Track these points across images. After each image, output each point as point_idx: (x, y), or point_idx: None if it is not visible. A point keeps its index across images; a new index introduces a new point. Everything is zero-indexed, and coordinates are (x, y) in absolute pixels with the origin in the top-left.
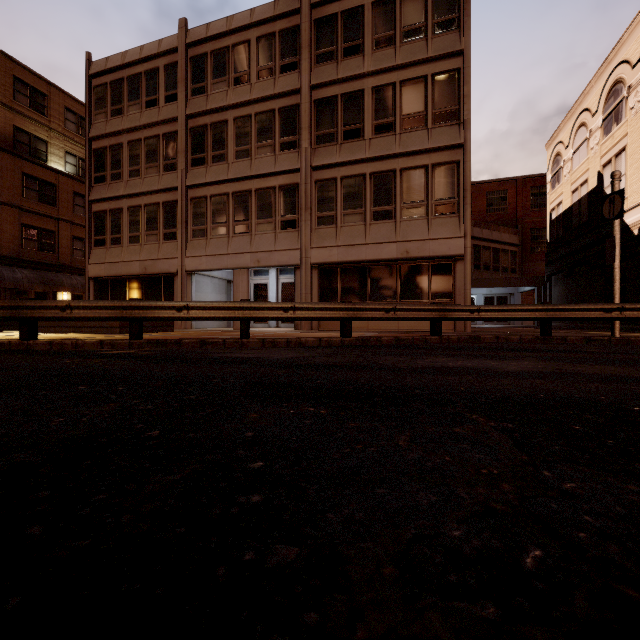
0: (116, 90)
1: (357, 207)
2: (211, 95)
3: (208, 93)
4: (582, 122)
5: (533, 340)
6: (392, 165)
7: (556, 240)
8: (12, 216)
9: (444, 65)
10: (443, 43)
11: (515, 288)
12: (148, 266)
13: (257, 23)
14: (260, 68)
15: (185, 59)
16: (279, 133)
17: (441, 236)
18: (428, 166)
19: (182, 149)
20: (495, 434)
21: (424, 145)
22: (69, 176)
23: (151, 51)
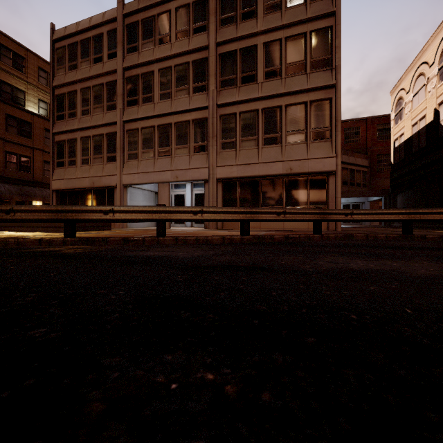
0: (72, 51)
1: (252, 135)
2: (141, 52)
3: (139, 51)
4: (421, 72)
5: (397, 238)
6: (279, 102)
7: (399, 162)
8: None
9: (319, 24)
10: (319, 7)
11: (365, 198)
12: (95, 181)
13: None
14: (178, 31)
15: (122, 26)
16: (192, 80)
17: (317, 156)
18: (307, 102)
19: (120, 93)
20: None
21: (304, 86)
22: (41, 117)
23: (97, 21)
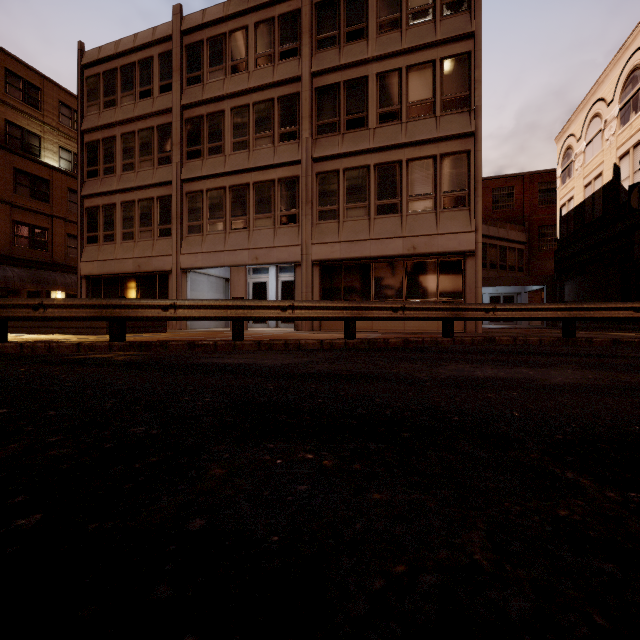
0: (109, 81)
1: (361, 200)
2: (207, 84)
3: (204, 82)
4: (596, 113)
5: (554, 342)
6: (398, 156)
7: (567, 237)
8: (3, 213)
9: (453, 49)
10: (452, 25)
11: (522, 287)
12: (142, 264)
13: (255, 8)
14: (258, 55)
15: (180, 47)
16: (278, 123)
17: (450, 231)
18: (436, 156)
19: (177, 141)
20: (638, 526)
21: (432, 134)
22: (63, 172)
23: (145, 39)
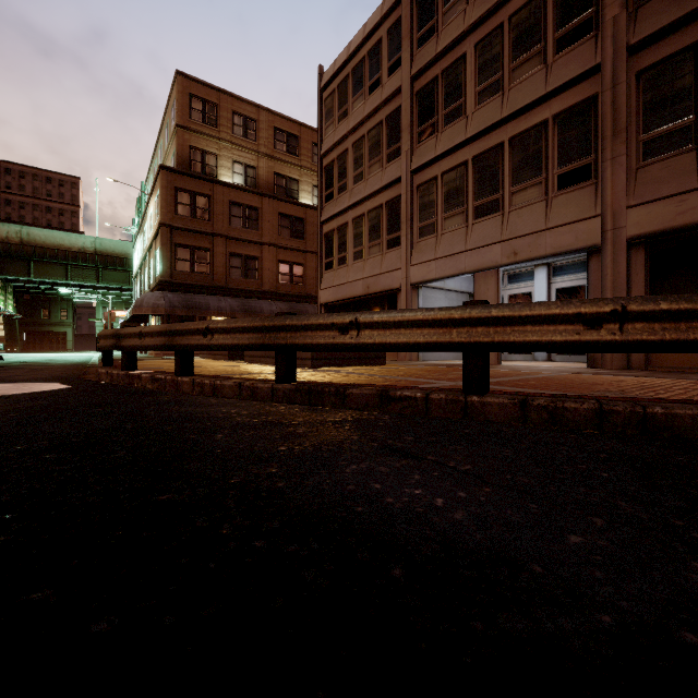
0: (342, 92)
1: None
2: (442, 31)
3: (438, 31)
4: None
5: None
6: None
7: None
8: (271, 254)
9: None
10: None
11: None
12: (370, 284)
13: None
14: None
15: (410, 4)
16: (554, 24)
17: None
18: None
19: (406, 124)
20: None
21: None
22: (314, 208)
23: (373, 22)
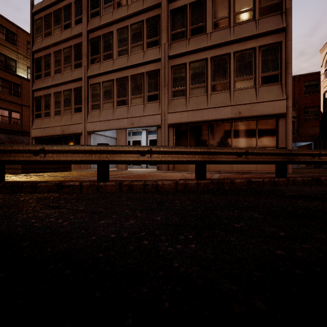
0: (47, 20)
1: (201, 82)
2: (102, 16)
3: (101, 15)
4: None
5: None
6: (227, 50)
7: None
8: None
9: None
10: None
11: (294, 144)
12: (65, 129)
13: None
14: None
15: None
16: (146, 36)
17: (267, 99)
18: (256, 48)
19: (85, 53)
20: None
21: (253, 32)
22: (28, 80)
23: None
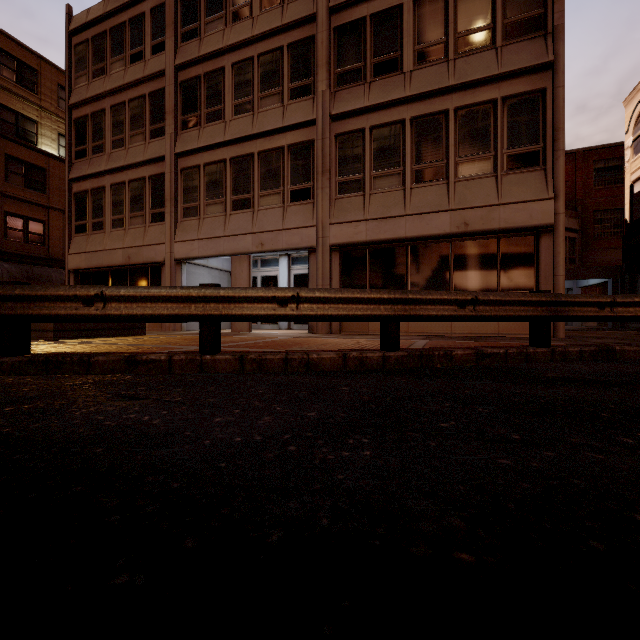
0: (98, 46)
1: (393, 166)
2: (205, 38)
3: (201, 36)
4: None
5: None
6: (443, 104)
7: None
8: None
9: None
10: None
11: (574, 282)
12: (132, 254)
13: None
14: None
15: None
16: (288, 76)
17: (518, 199)
18: (496, 101)
19: (170, 108)
20: None
21: (491, 70)
22: (61, 160)
23: None
